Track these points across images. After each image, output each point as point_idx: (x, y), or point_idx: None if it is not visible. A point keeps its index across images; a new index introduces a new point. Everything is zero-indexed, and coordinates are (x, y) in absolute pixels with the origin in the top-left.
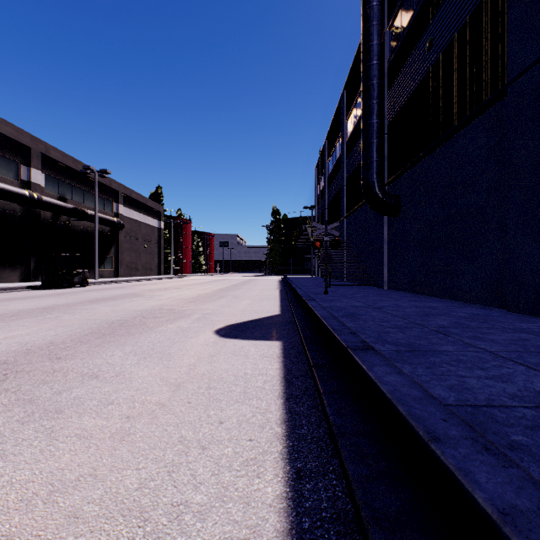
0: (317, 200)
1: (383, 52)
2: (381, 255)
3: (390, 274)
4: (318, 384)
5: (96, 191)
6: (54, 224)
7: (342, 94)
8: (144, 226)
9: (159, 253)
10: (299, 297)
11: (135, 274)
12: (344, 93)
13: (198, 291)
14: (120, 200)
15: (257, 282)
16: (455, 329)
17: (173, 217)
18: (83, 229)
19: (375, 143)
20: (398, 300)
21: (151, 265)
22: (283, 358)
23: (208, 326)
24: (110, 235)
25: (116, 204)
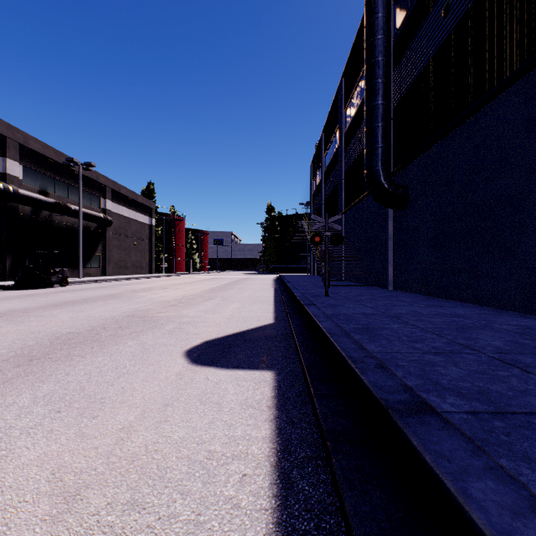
0: (313, 196)
1: (389, 26)
2: (386, 252)
3: (395, 273)
4: (345, 502)
5: (80, 185)
6: (34, 220)
7: (340, 82)
8: (134, 223)
9: (150, 251)
10: (296, 300)
11: (124, 273)
12: (342, 81)
13: (185, 292)
14: (108, 195)
15: (251, 281)
16: (524, 356)
17: (166, 214)
18: (67, 225)
19: (381, 127)
20: (414, 305)
21: (142, 263)
22: (276, 409)
23: (180, 342)
24: (97, 232)
25: (103, 199)
